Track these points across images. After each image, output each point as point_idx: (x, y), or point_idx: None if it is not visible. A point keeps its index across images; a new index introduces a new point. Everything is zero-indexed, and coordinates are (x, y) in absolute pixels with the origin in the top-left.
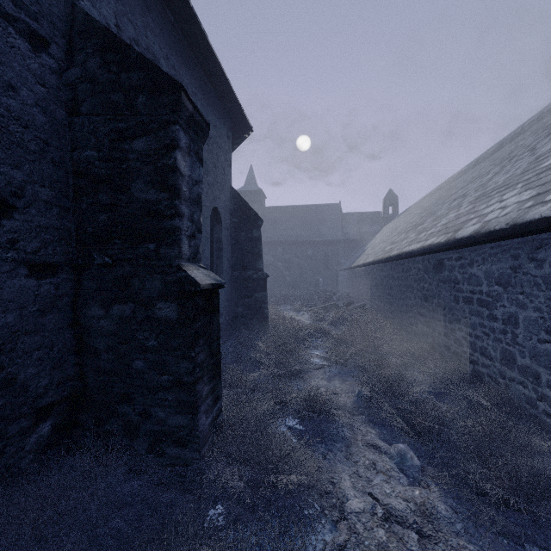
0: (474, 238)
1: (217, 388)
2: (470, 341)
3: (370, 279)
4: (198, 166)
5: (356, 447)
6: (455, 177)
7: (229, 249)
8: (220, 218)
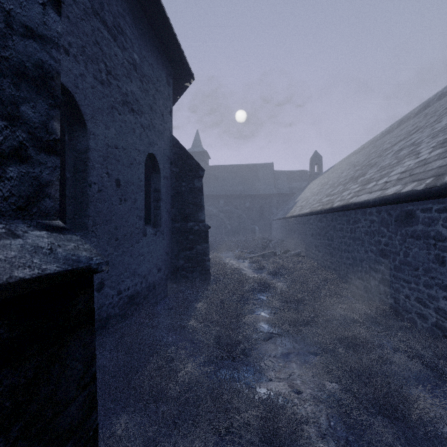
0: None
1: None
2: None
3: (306, 229)
4: (38, 0)
5: None
6: (378, 137)
7: (169, 199)
8: (158, 166)
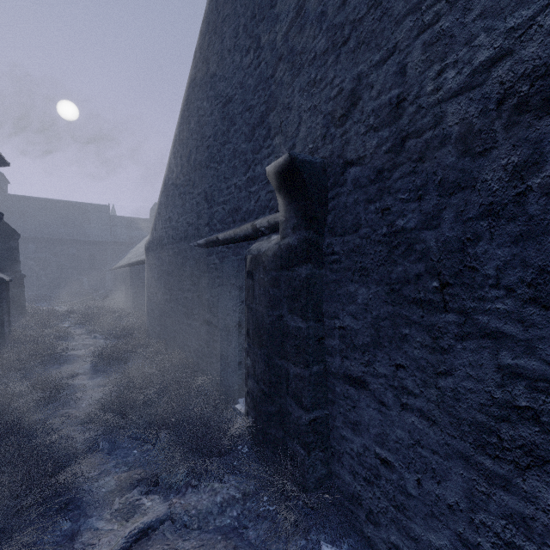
0: (141, 261)
1: (10, 321)
2: (144, 303)
3: (122, 278)
4: None
5: (79, 339)
6: None
7: None
8: None
